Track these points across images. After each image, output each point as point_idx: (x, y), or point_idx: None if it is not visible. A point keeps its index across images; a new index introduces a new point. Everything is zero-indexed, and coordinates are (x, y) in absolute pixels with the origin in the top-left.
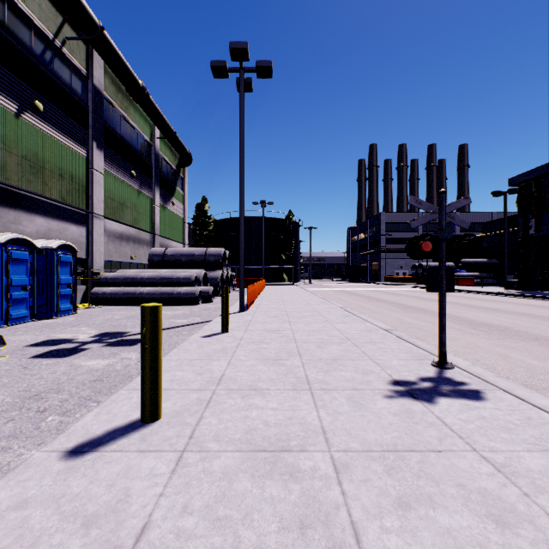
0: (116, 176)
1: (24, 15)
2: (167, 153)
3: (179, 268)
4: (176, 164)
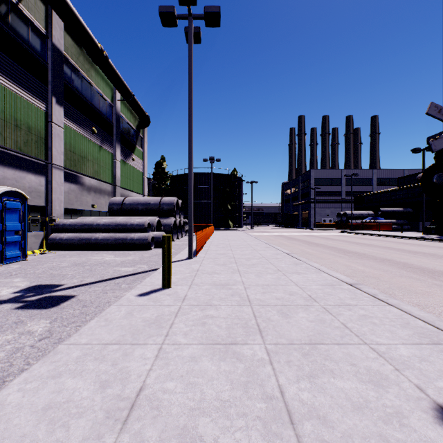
0: (77, 131)
1: None
2: (128, 114)
3: (136, 216)
4: (136, 125)
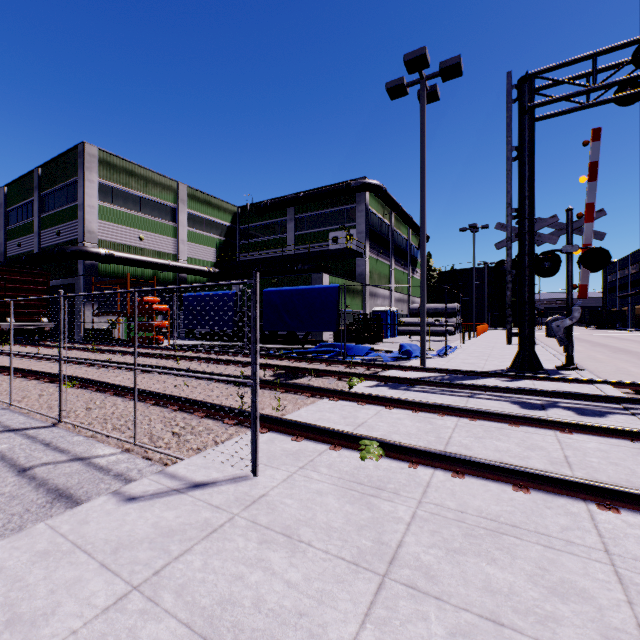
0: (396, 268)
1: (377, 217)
2: (414, 239)
3: (428, 317)
4: (417, 244)
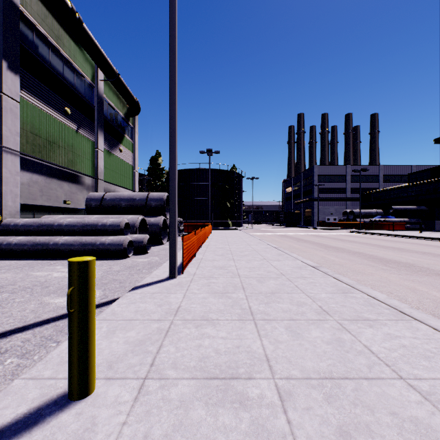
0: (42, 109)
1: None
2: (114, 99)
3: (119, 214)
4: (124, 112)
